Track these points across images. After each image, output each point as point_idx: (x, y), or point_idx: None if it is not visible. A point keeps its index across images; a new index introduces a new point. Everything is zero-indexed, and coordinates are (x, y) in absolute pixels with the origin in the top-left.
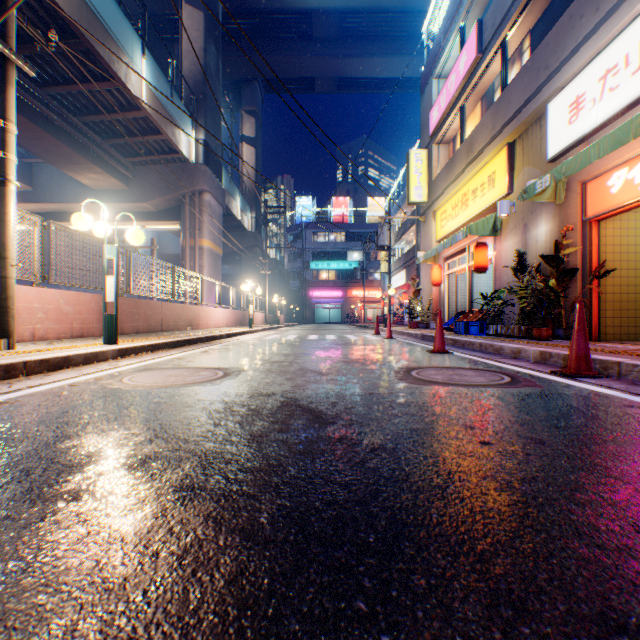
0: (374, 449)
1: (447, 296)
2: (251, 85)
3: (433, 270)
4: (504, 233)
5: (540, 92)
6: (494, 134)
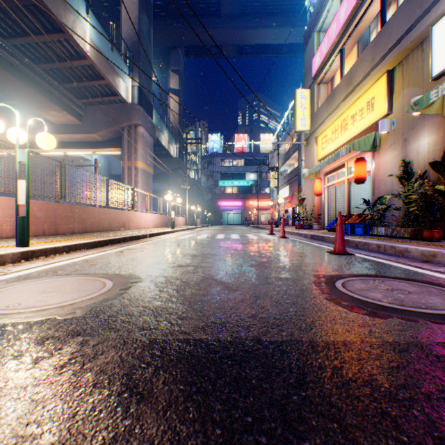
0: None
1: (327, 203)
2: (176, 51)
3: (315, 183)
4: (383, 148)
5: (425, 16)
6: (374, 64)
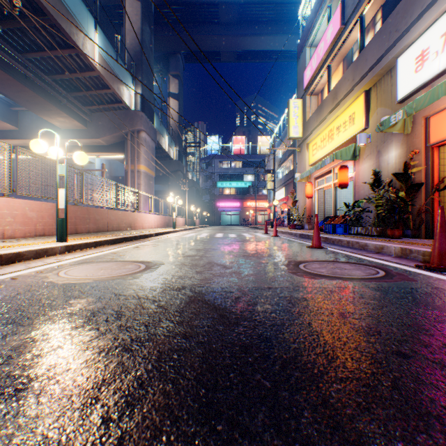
0: (284, 365)
1: (317, 205)
2: (175, 56)
3: (306, 186)
4: (361, 158)
5: (391, 49)
6: (354, 84)
